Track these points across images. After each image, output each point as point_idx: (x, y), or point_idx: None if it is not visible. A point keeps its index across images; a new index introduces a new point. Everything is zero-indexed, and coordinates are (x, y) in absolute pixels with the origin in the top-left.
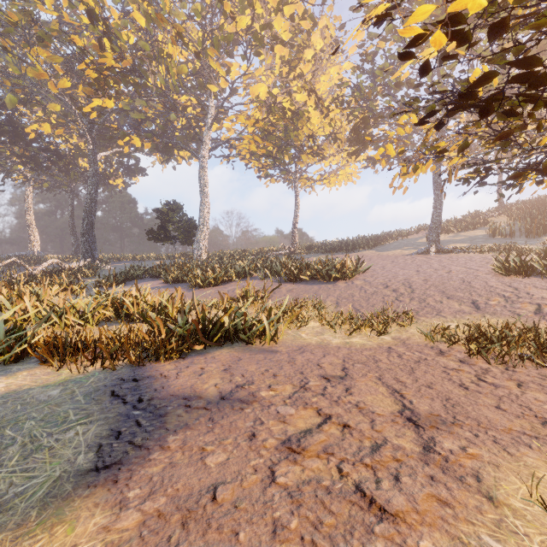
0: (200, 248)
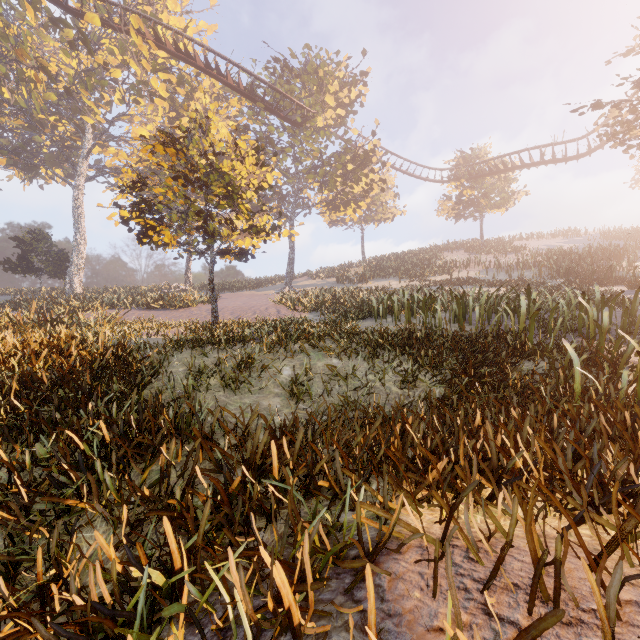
0: (74, 282)
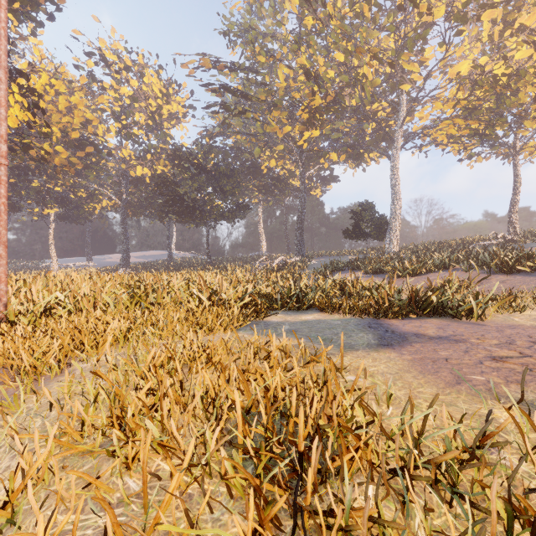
0: (391, 242)
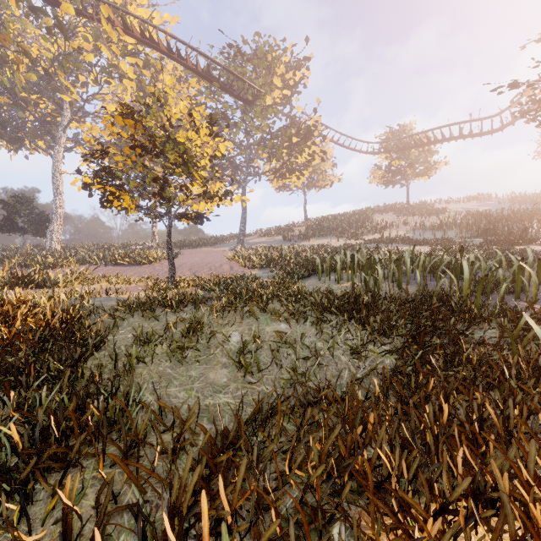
0: (53, 240)
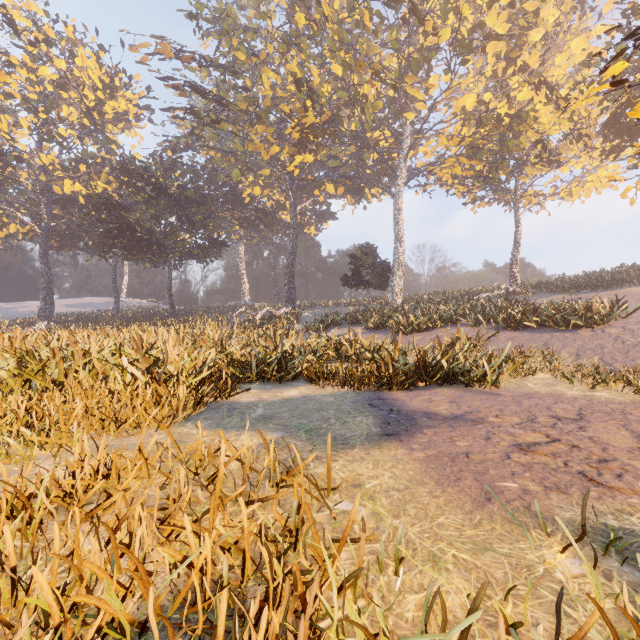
0: (394, 292)
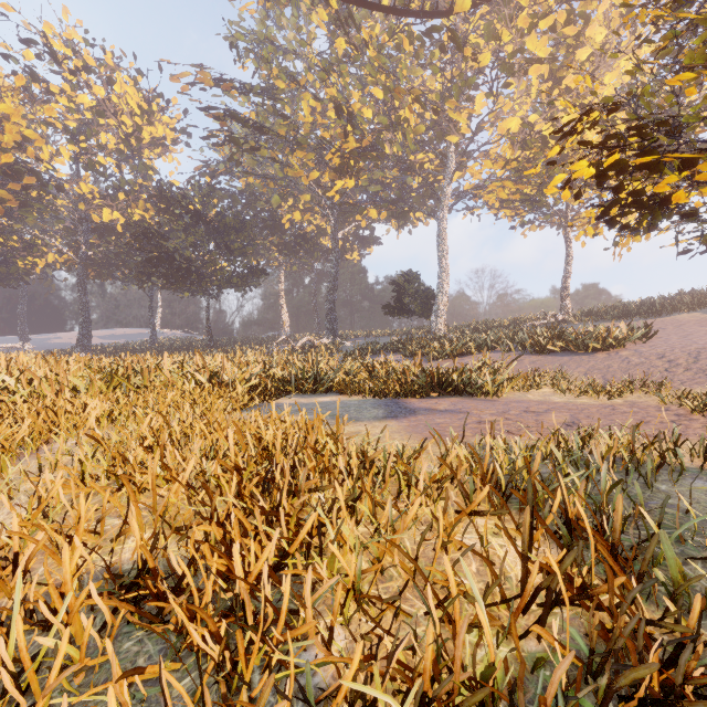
0: (438, 320)
